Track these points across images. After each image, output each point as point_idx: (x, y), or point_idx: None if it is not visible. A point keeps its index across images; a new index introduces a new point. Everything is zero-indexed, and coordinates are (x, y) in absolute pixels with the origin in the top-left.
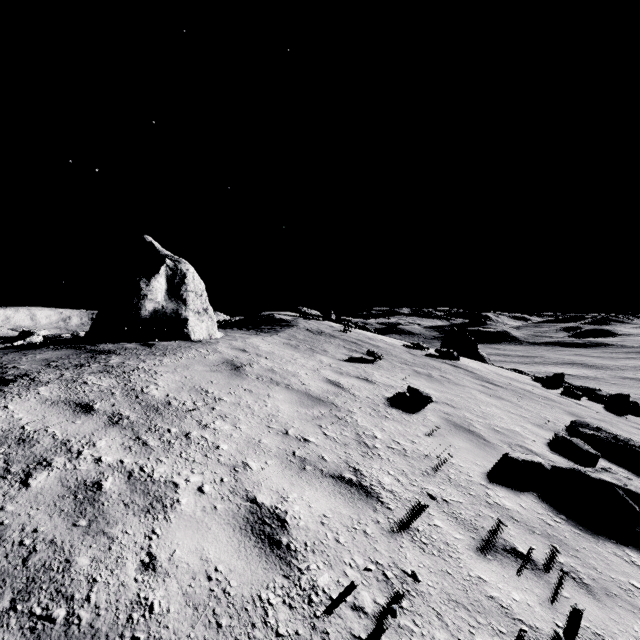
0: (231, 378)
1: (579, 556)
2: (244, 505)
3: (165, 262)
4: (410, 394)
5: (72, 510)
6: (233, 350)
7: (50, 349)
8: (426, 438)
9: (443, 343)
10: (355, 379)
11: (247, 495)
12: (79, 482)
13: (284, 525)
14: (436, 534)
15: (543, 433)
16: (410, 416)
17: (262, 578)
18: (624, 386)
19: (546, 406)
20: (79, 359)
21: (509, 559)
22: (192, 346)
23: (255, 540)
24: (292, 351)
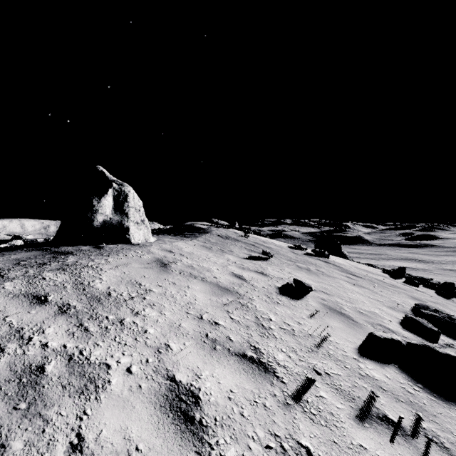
0: (160, 273)
1: (437, 421)
2: (164, 383)
3: (112, 185)
4: (295, 284)
5: (15, 393)
6: (162, 251)
7: (23, 251)
8: (309, 320)
9: (316, 245)
10: (254, 273)
11: (167, 374)
12: (25, 366)
13: (197, 401)
14: (322, 405)
15: (395, 314)
16: (296, 302)
17: (177, 455)
18: (445, 275)
19: (395, 292)
20: (43, 259)
21: (382, 426)
22: (131, 248)
23: (172, 417)
24: (207, 251)
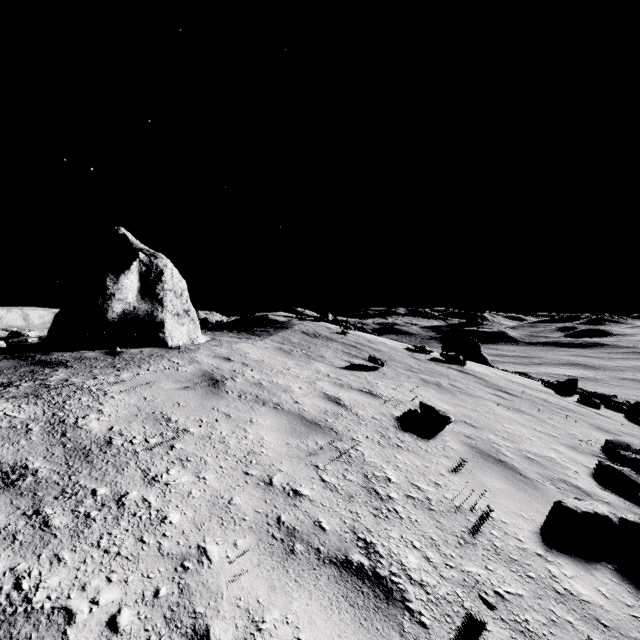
0: (205, 397)
1: None
2: None
3: (138, 256)
4: (423, 412)
5: None
6: (215, 359)
7: None
8: (452, 477)
9: (444, 345)
10: (357, 393)
11: (194, 626)
12: None
13: None
14: None
15: (581, 458)
16: (427, 443)
17: None
18: (625, 387)
19: (569, 419)
20: (12, 375)
21: None
22: (165, 354)
23: None
24: (285, 358)
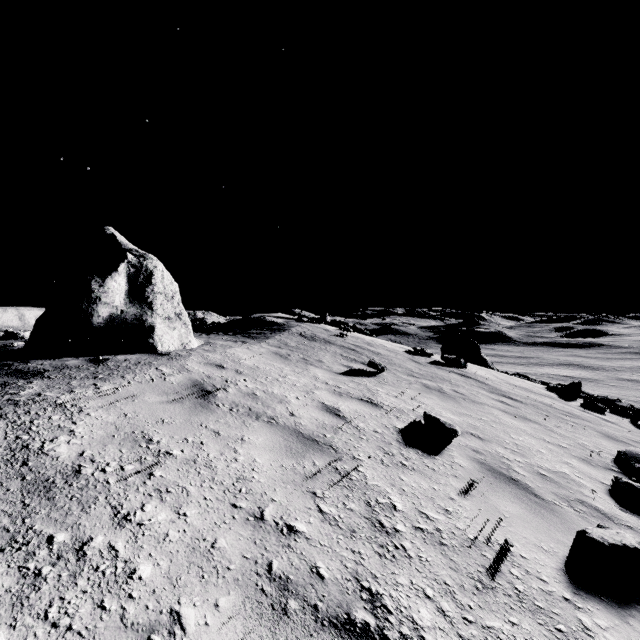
0: (193, 412)
1: None
2: None
3: (126, 257)
4: (428, 424)
5: None
6: (206, 366)
7: None
8: (462, 501)
9: (444, 346)
10: (357, 402)
11: None
12: None
13: None
14: None
15: (595, 473)
16: (433, 460)
17: None
18: (623, 388)
19: (576, 426)
20: None
21: None
22: (154, 362)
23: None
24: (281, 364)
